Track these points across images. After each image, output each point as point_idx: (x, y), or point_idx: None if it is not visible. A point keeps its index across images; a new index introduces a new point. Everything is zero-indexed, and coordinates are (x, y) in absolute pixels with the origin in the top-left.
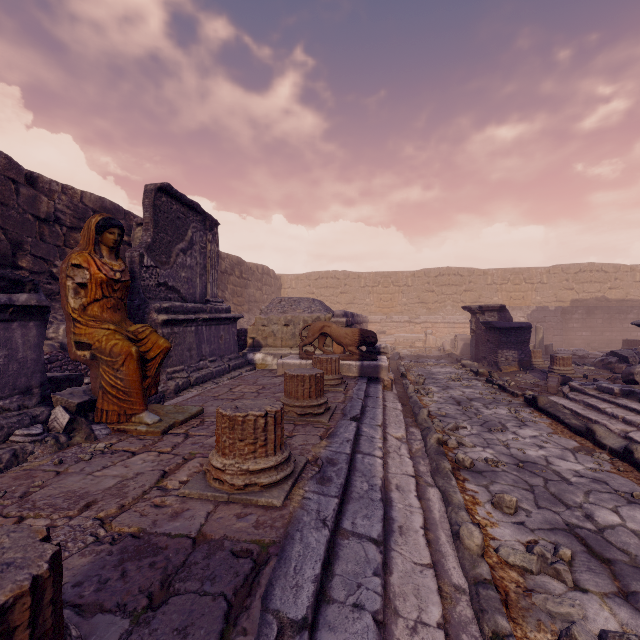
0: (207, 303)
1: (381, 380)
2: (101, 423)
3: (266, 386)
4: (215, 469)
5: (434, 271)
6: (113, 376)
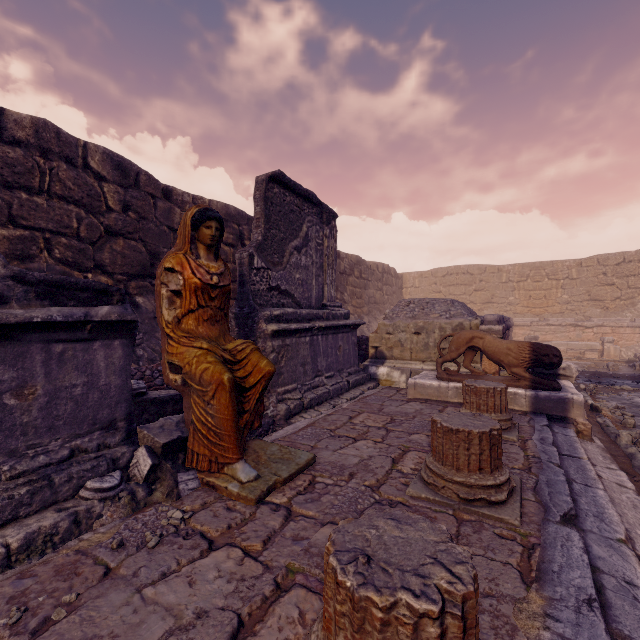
0: (324, 308)
1: (570, 421)
2: (190, 469)
3: (396, 418)
4: None
5: (614, 257)
6: (203, 410)
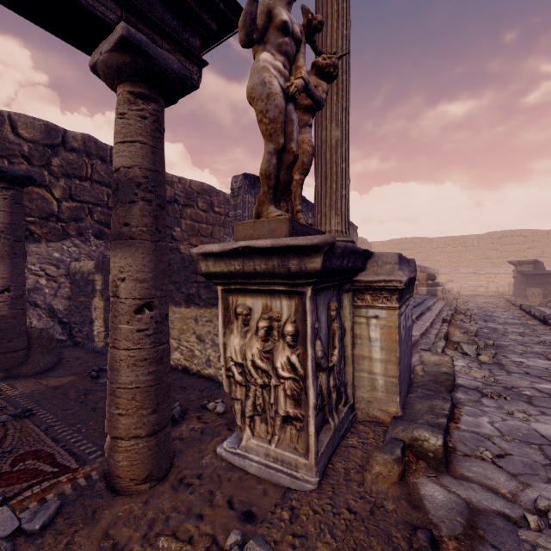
0: None
1: (438, 296)
2: None
3: None
4: None
5: (498, 234)
6: None
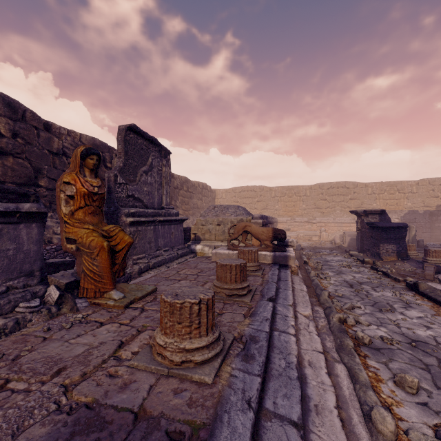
0: (162, 209)
1: (289, 267)
2: (82, 297)
3: (203, 270)
4: (158, 345)
5: (326, 185)
6: (91, 263)
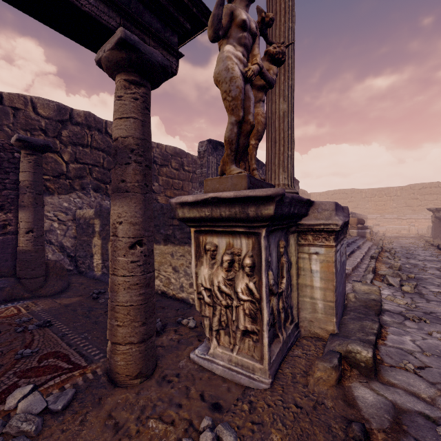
0: None
1: (366, 237)
2: None
3: None
4: None
5: (418, 186)
6: None
